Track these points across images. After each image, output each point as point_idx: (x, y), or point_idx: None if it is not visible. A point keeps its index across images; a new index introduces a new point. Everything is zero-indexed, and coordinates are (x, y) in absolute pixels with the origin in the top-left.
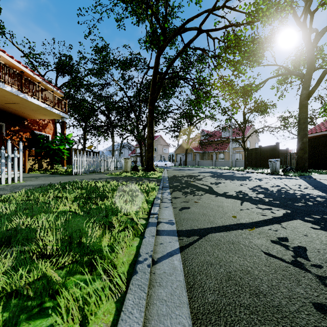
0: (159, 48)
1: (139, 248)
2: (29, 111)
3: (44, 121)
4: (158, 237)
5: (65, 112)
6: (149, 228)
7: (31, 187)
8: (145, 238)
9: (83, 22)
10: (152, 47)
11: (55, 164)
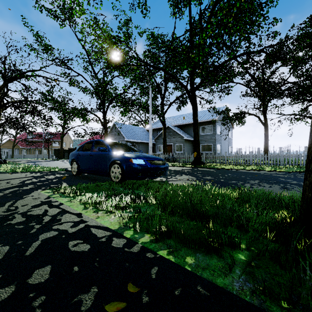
0: None
1: None
2: None
3: None
4: None
5: None
6: None
7: None
8: None
9: None
10: None
11: None
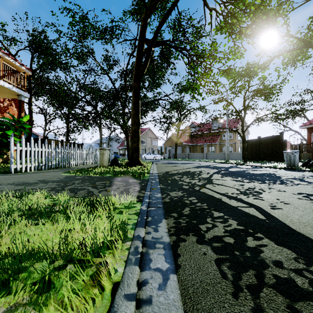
0: (146, 8)
1: None
2: None
3: (3, 103)
4: None
5: (23, 88)
6: None
7: None
8: None
9: None
10: (139, 18)
11: None
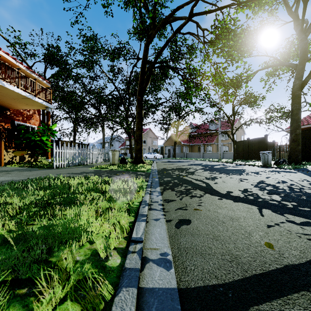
0: (148, 36)
1: None
2: (9, 100)
3: (29, 112)
4: None
5: (50, 101)
6: (121, 295)
7: None
8: None
9: (69, 9)
10: (141, 38)
11: (37, 156)
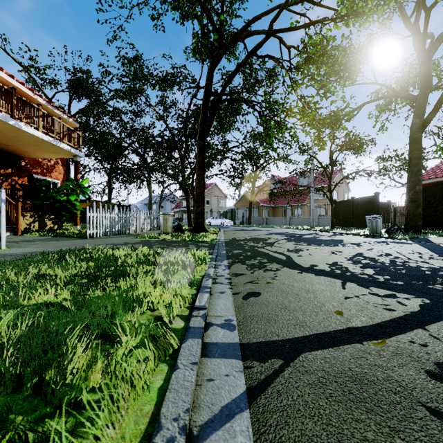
0: (212, 58)
1: (164, 393)
2: (26, 146)
3: (50, 161)
4: (204, 363)
5: (79, 148)
6: (188, 343)
7: (11, 258)
8: (177, 371)
9: (105, 21)
10: (203, 59)
11: (63, 222)
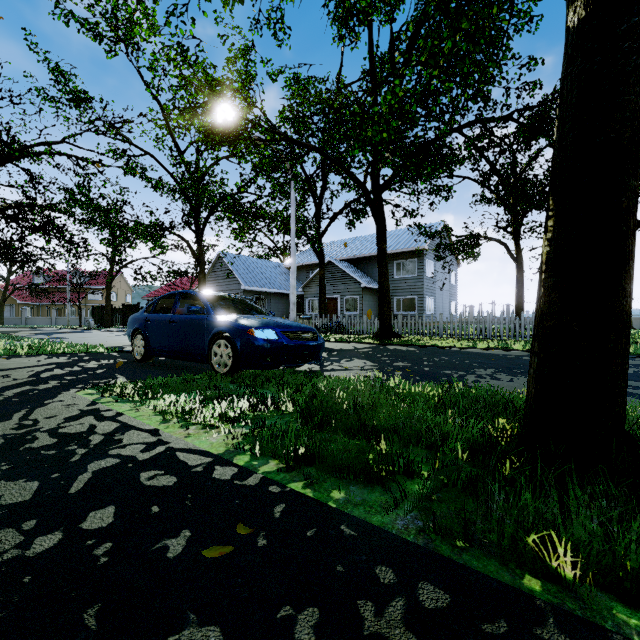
0: None
1: None
2: None
3: None
4: None
5: None
6: None
7: None
8: None
9: None
10: None
11: None
